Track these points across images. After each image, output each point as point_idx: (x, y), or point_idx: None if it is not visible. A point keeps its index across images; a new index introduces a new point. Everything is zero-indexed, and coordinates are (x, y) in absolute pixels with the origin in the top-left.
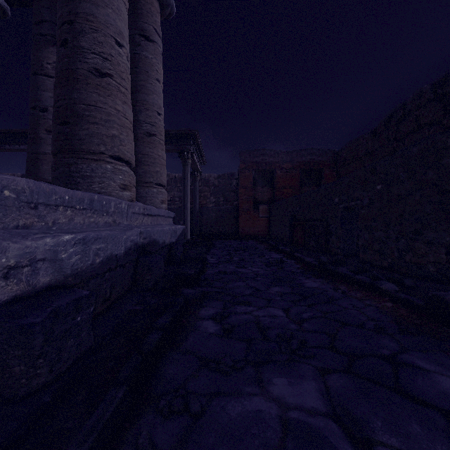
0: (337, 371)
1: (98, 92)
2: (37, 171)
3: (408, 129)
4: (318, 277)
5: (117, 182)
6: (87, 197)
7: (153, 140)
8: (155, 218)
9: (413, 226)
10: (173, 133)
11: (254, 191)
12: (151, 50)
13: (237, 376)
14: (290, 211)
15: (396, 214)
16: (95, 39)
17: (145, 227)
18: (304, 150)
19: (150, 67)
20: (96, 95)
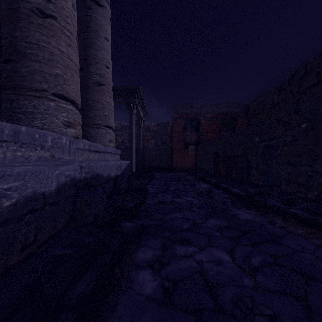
0: None
1: (41, 31)
2: None
3: (309, 84)
4: (248, 208)
5: (60, 119)
6: (9, 127)
7: (102, 88)
8: (102, 154)
9: None
10: (121, 89)
11: (185, 135)
12: (100, 13)
13: None
14: (214, 150)
15: None
16: None
17: (89, 162)
18: (223, 103)
19: (99, 27)
20: (39, 34)
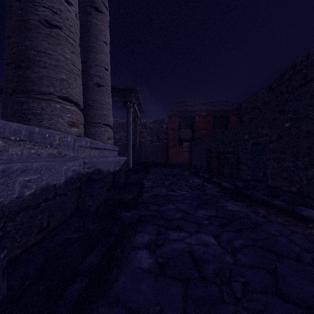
0: None
1: (48, 40)
2: None
3: (297, 84)
4: (236, 200)
5: (65, 119)
6: (25, 129)
7: (101, 89)
8: (102, 151)
9: None
10: (119, 88)
11: (179, 132)
12: (100, 18)
13: None
14: (207, 147)
15: (305, 147)
16: None
17: (91, 158)
18: (216, 101)
19: (99, 32)
20: (46, 43)
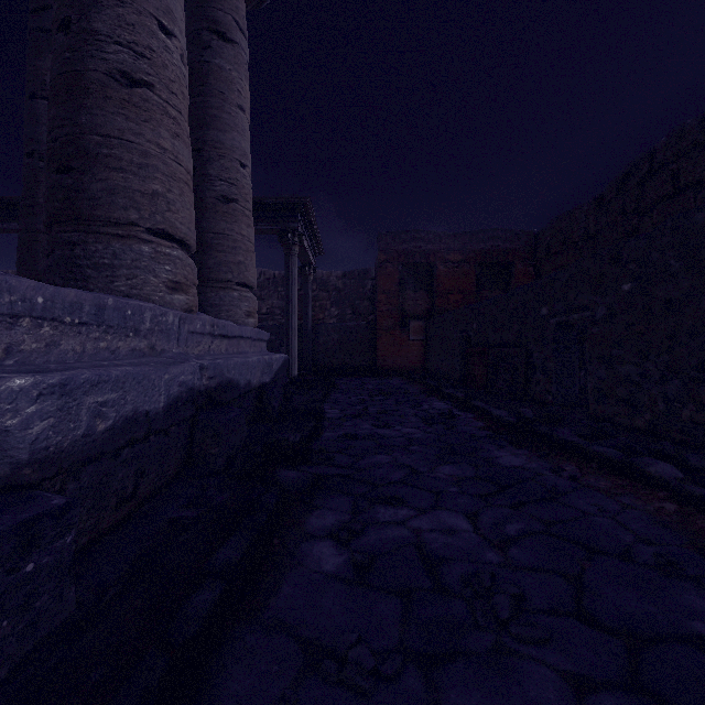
0: (610, 686)
1: (126, 114)
2: (35, 262)
3: (658, 194)
4: (519, 446)
5: (160, 277)
6: (90, 300)
7: (233, 209)
8: (235, 341)
9: (698, 355)
10: (269, 203)
11: (402, 298)
12: (229, 56)
13: (385, 702)
14: (462, 331)
15: (661, 335)
16: (121, 18)
17: (214, 358)
18: (483, 231)
19: (227, 86)
20: (122, 118)
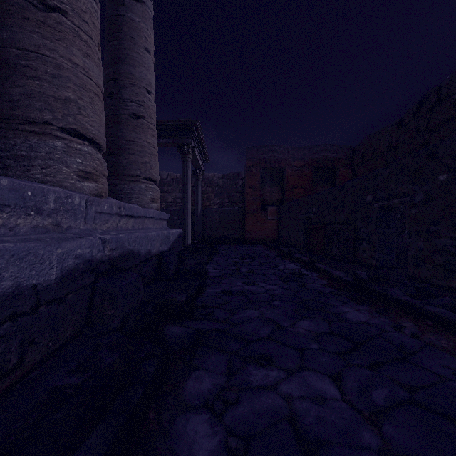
0: None
1: (42, 32)
2: None
3: (444, 117)
4: (359, 302)
5: (72, 167)
6: None
7: (141, 123)
8: (140, 220)
9: None
10: (171, 125)
11: (262, 191)
12: (138, 11)
13: None
14: (305, 213)
15: None
16: None
17: (118, 233)
18: (317, 145)
19: (136, 33)
20: (38, 36)
